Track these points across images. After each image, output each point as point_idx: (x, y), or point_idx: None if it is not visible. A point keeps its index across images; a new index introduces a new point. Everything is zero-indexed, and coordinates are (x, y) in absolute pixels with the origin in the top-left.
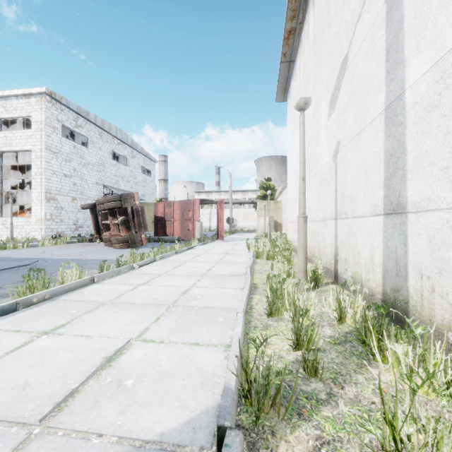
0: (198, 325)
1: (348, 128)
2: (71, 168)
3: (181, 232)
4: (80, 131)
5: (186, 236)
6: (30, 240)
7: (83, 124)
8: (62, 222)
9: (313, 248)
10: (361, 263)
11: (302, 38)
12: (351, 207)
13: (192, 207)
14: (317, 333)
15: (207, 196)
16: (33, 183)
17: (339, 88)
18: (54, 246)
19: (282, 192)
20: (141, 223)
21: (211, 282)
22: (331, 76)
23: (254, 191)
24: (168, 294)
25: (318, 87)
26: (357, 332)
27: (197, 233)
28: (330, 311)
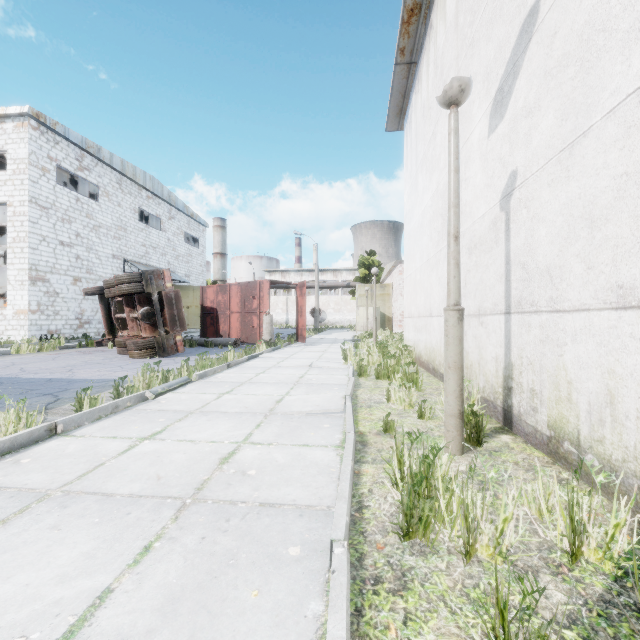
0: (236, 574)
1: (540, 141)
2: (72, 232)
3: (242, 330)
4: (86, 176)
5: (249, 336)
6: (2, 344)
7: (92, 166)
8: (57, 315)
9: None
10: (576, 403)
11: (432, 19)
12: (548, 292)
13: (258, 293)
14: (557, 639)
15: (282, 277)
16: (9, 255)
17: (515, 73)
18: (36, 353)
19: (393, 271)
20: (175, 318)
21: (280, 431)
22: (496, 58)
23: (351, 271)
24: (191, 463)
25: None
26: (629, 599)
27: (265, 332)
28: (531, 513)
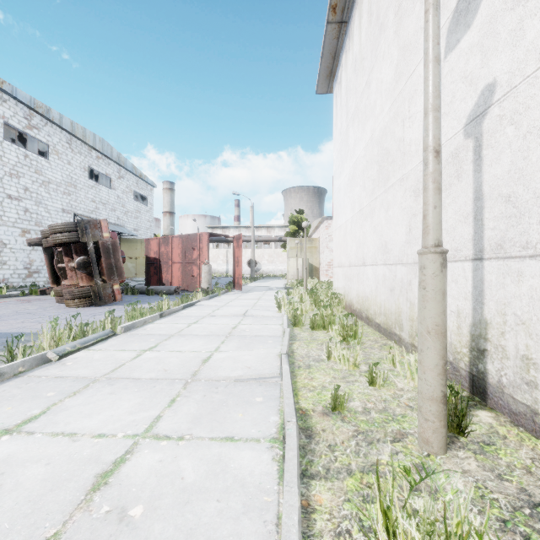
0: None
1: None
2: (20, 187)
3: (183, 279)
4: (35, 135)
5: (190, 285)
6: None
7: (41, 125)
8: (4, 264)
9: (394, 312)
10: None
11: None
12: None
13: (198, 245)
14: None
15: (223, 233)
16: None
17: None
18: None
19: (319, 227)
20: (113, 267)
21: (199, 412)
22: None
23: (282, 227)
24: (45, 491)
25: (412, 17)
26: None
27: (203, 281)
28: None
